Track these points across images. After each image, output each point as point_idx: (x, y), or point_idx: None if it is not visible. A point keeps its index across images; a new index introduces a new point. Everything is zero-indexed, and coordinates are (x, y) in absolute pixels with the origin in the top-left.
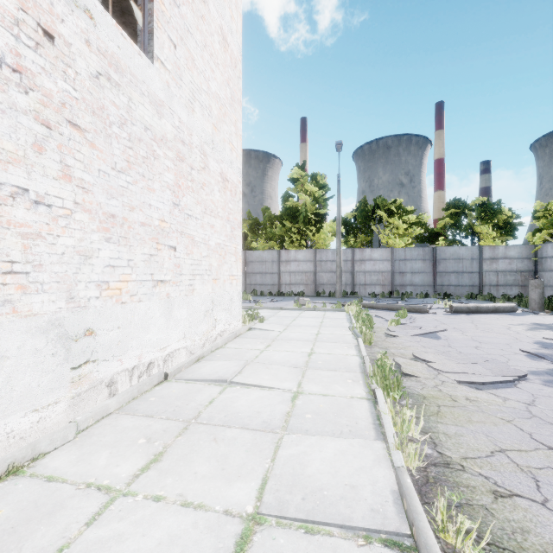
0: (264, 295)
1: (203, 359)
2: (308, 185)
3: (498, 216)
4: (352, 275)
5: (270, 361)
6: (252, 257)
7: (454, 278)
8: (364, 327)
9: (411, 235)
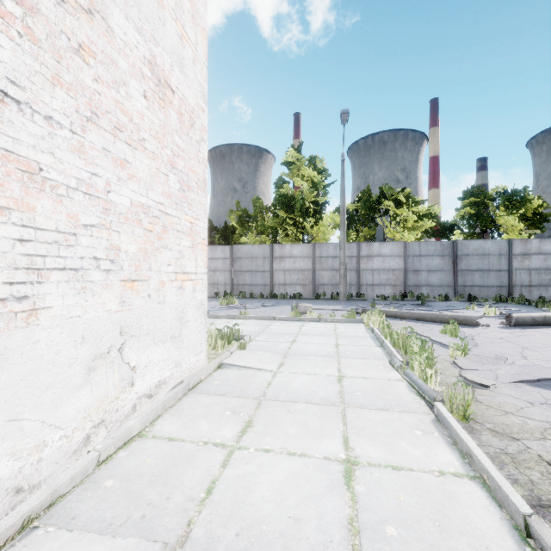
0: (254, 298)
1: (48, 515)
2: (305, 169)
3: (527, 205)
4: (357, 273)
5: (241, 526)
6: (240, 252)
7: (478, 277)
8: (430, 371)
9: (421, 229)
